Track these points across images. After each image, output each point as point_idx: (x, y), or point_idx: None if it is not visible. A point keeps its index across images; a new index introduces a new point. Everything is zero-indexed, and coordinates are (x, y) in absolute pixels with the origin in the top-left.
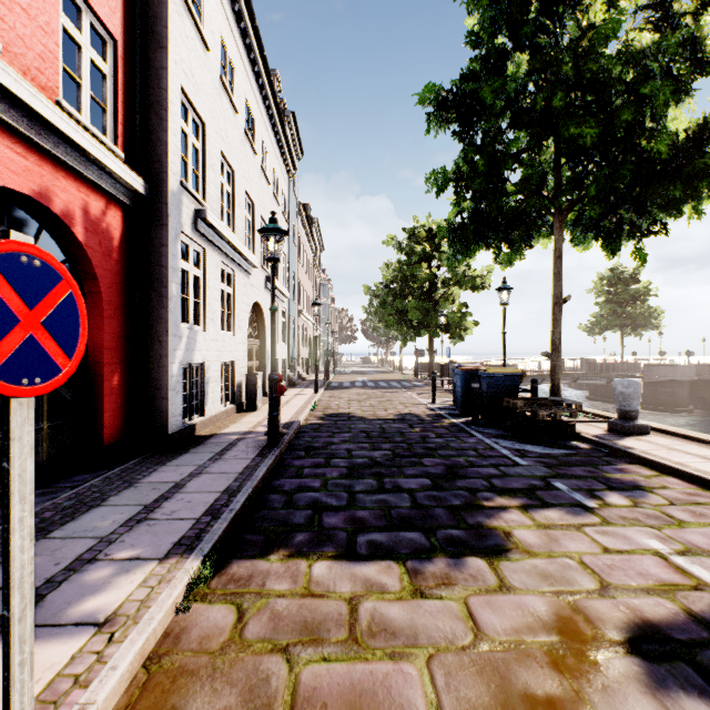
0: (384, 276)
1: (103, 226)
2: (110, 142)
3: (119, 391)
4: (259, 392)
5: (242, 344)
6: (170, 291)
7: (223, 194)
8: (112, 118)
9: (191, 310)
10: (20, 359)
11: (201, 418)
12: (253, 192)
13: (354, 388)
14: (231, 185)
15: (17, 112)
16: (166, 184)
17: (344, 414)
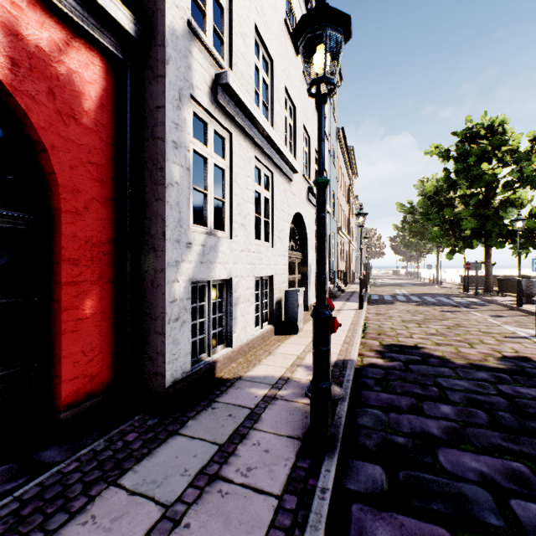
0: (426, 188)
1: (59, 70)
2: None
3: (95, 322)
4: (299, 311)
5: (281, 256)
6: (167, 174)
7: (259, 82)
8: None
9: (210, 209)
10: None
11: (225, 351)
12: (294, 95)
13: (399, 304)
14: (268, 76)
15: None
16: (162, 16)
17: (410, 348)
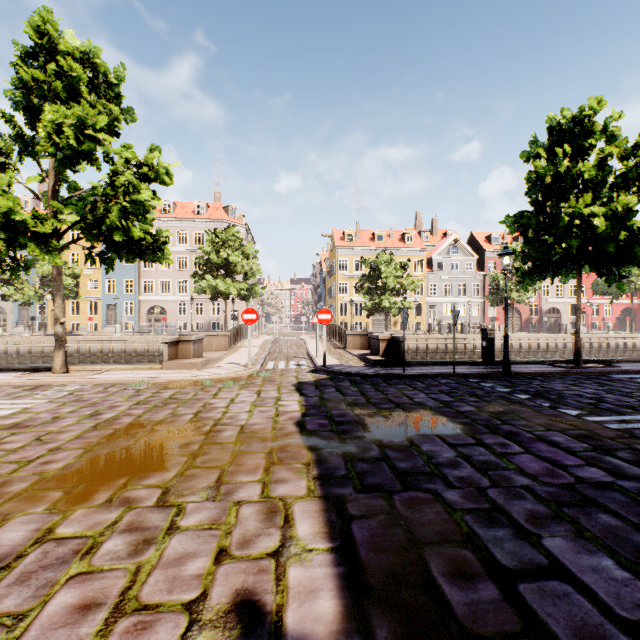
0: None
1: (634, 307)
2: (635, 298)
3: (637, 324)
4: None
5: None
6: None
7: None
8: (636, 294)
9: None
10: (627, 320)
11: None
12: None
13: None
14: None
15: (626, 302)
16: None
17: None
